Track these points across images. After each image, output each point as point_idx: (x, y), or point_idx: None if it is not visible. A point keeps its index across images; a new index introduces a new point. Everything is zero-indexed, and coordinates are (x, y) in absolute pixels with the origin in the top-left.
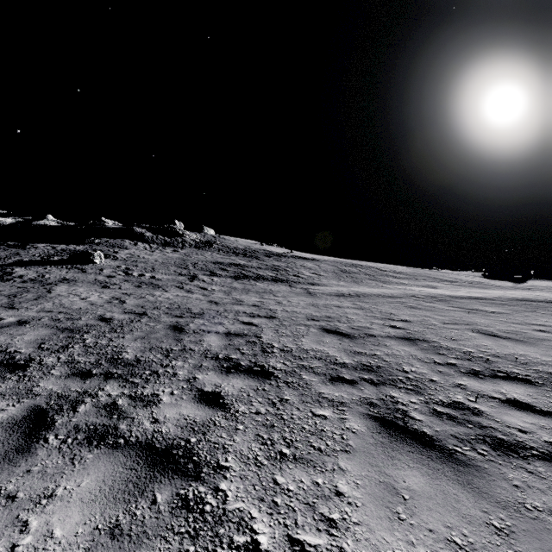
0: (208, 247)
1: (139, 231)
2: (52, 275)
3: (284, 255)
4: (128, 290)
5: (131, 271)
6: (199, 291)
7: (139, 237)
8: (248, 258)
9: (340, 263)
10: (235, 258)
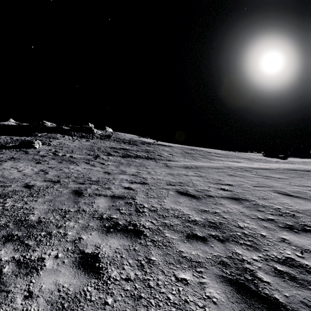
0: (107, 139)
1: (66, 129)
2: (4, 155)
3: (152, 143)
4: (53, 164)
5: (58, 152)
6: (99, 165)
7: (66, 132)
8: (131, 145)
9: (184, 148)
10: (123, 145)
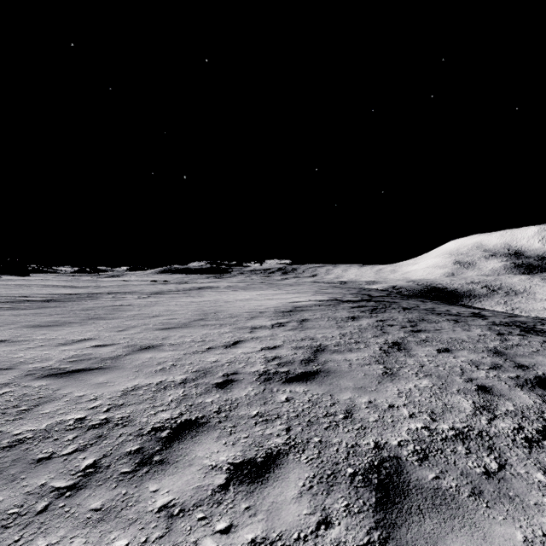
0: None
1: None
2: None
3: None
4: None
5: None
6: None
7: None
8: None
9: None
10: None
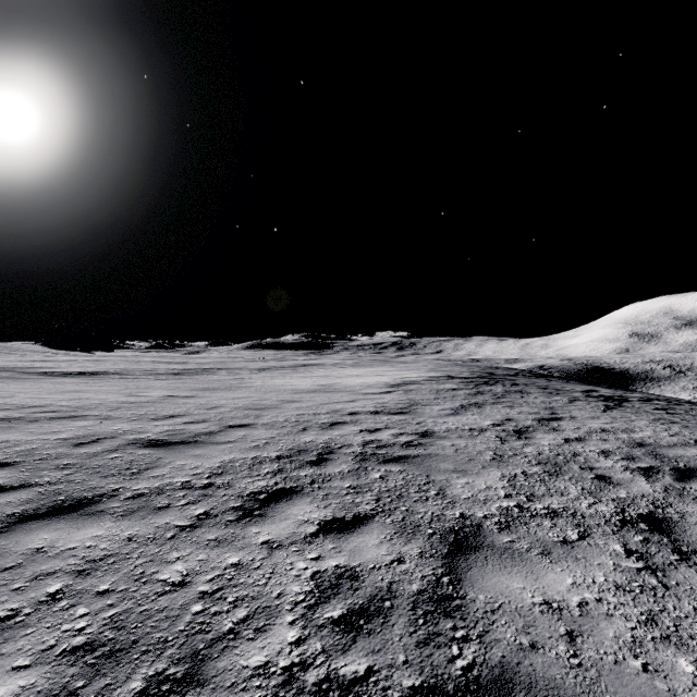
0: None
1: None
2: None
3: None
4: None
5: None
6: None
7: None
8: None
9: None
10: None
